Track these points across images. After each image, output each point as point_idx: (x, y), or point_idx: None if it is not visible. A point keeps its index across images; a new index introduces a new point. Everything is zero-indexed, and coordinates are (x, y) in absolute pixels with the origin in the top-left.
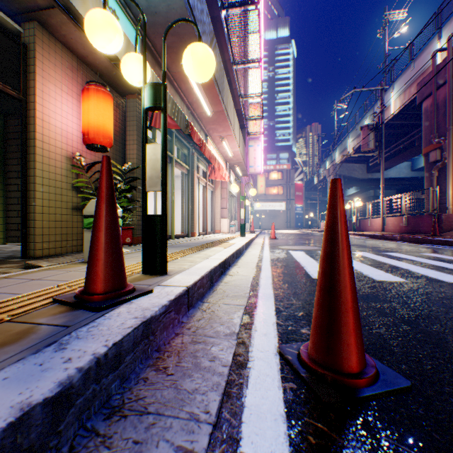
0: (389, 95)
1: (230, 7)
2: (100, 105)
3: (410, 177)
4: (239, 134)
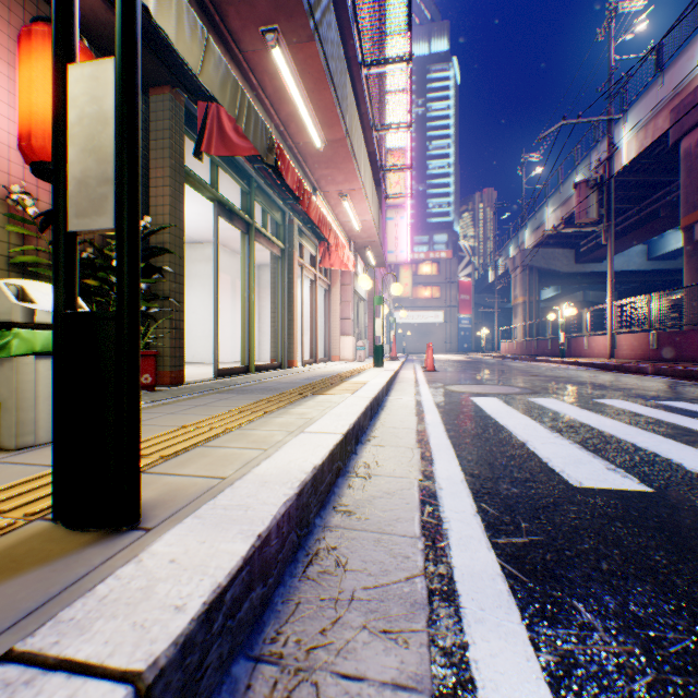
0: (618, 133)
1: None
2: None
3: (646, 270)
4: (372, 192)
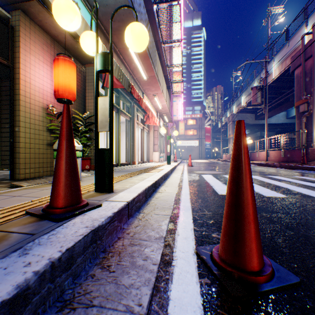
0: (271, 65)
1: (160, 2)
2: (67, 70)
3: (286, 123)
4: (166, 93)
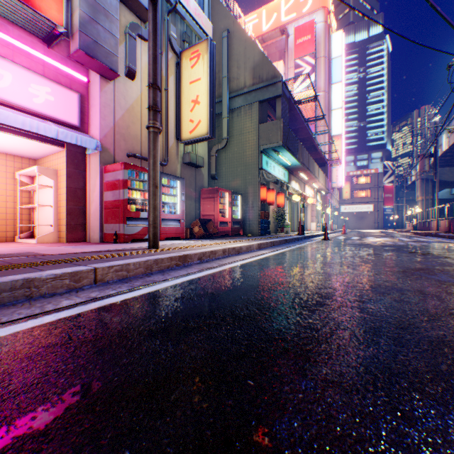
0: None
1: (316, 134)
2: (281, 197)
3: None
4: (321, 176)
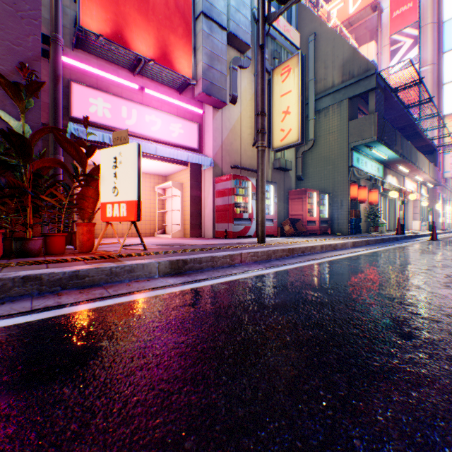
0: None
1: (419, 120)
2: (374, 194)
3: None
4: (428, 166)
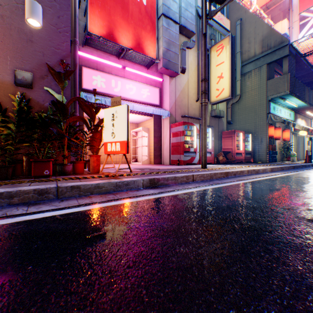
0: None
1: None
2: (287, 133)
3: None
4: None
